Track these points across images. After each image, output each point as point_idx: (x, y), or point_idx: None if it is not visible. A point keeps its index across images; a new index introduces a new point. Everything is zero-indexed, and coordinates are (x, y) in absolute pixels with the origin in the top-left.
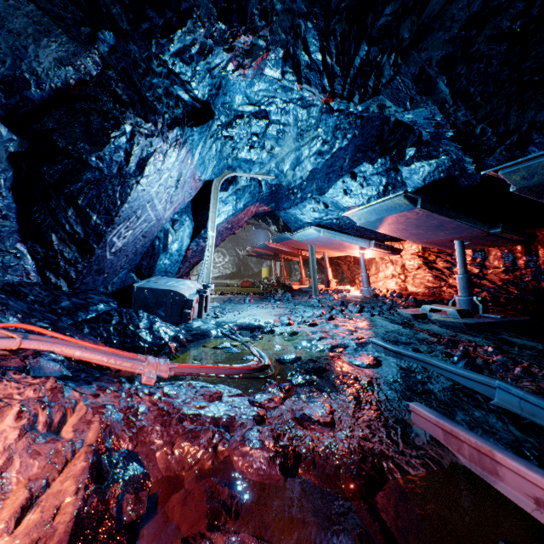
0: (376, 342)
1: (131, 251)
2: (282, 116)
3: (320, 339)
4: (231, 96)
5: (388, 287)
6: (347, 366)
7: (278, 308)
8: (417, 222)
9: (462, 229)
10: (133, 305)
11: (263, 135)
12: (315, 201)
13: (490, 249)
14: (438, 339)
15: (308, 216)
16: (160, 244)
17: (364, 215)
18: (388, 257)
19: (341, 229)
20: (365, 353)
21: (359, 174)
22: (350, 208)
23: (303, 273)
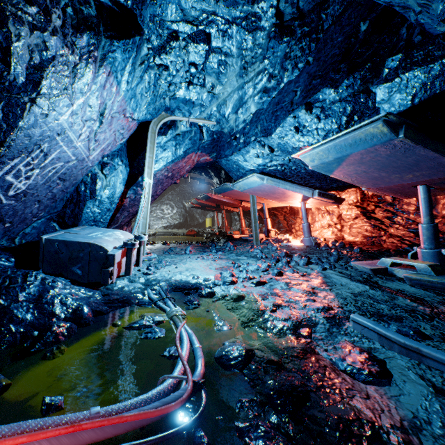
0: (362, 322)
1: (45, 196)
2: (224, 43)
3: (275, 310)
4: (162, 5)
5: (324, 236)
6: (336, 380)
7: (219, 259)
8: (386, 160)
9: (442, 168)
10: (40, 261)
11: (202, 67)
12: (260, 144)
13: (438, 198)
14: (430, 309)
15: (251, 162)
16: (86, 189)
17: (319, 154)
18: (325, 208)
19: (285, 176)
20: (346, 339)
21: (316, 104)
22: (301, 149)
23: (243, 223)
